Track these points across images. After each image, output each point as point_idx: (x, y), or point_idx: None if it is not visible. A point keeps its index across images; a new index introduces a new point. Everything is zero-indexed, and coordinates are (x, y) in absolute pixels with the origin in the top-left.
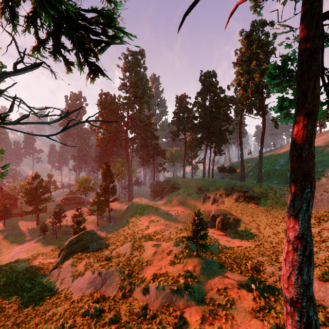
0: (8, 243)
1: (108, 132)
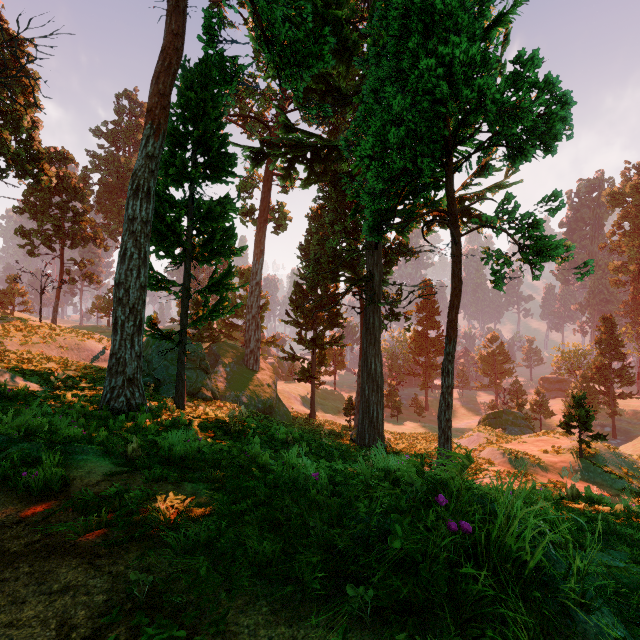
0: (460, 415)
1: (632, 253)
